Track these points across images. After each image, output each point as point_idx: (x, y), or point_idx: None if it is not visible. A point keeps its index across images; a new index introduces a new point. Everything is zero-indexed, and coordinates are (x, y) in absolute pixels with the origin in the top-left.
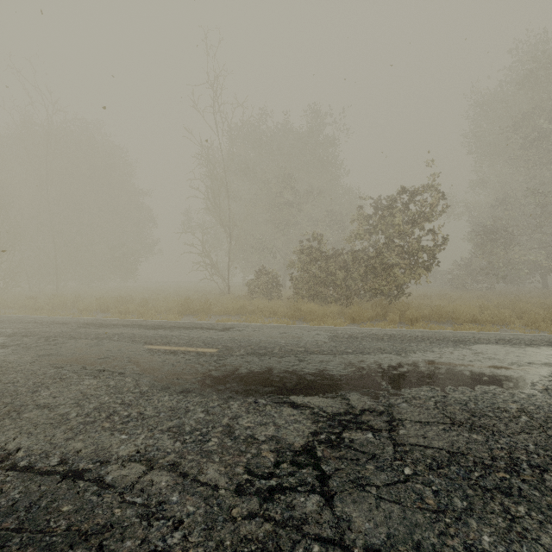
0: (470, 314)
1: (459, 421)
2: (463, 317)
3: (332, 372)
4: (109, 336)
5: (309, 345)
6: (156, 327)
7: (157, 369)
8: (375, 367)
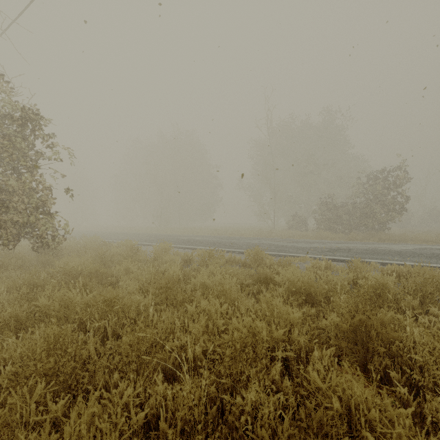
0: (425, 238)
1: (368, 250)
2: (418, 240)
3: (335, 245)
4: (249, 239)
5: (327, 242)
6: (259, 238)
7: (280, 243)
8: (351, 245)
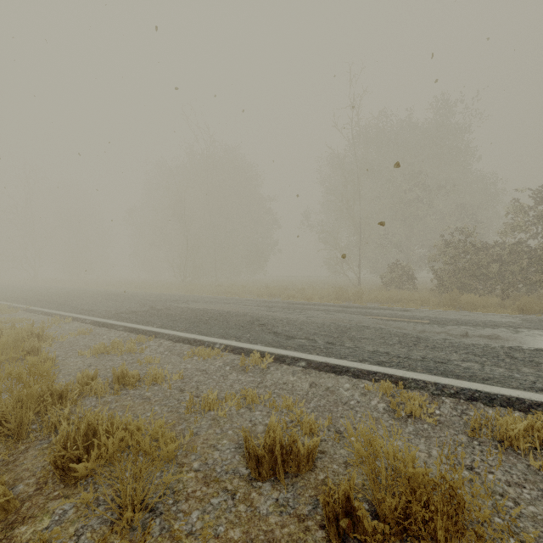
0: None
1: None
2: None
3: None
4: (325, 310)
5: (507, 323)
6: (344, 306)
7: (403, 328)
8: None
